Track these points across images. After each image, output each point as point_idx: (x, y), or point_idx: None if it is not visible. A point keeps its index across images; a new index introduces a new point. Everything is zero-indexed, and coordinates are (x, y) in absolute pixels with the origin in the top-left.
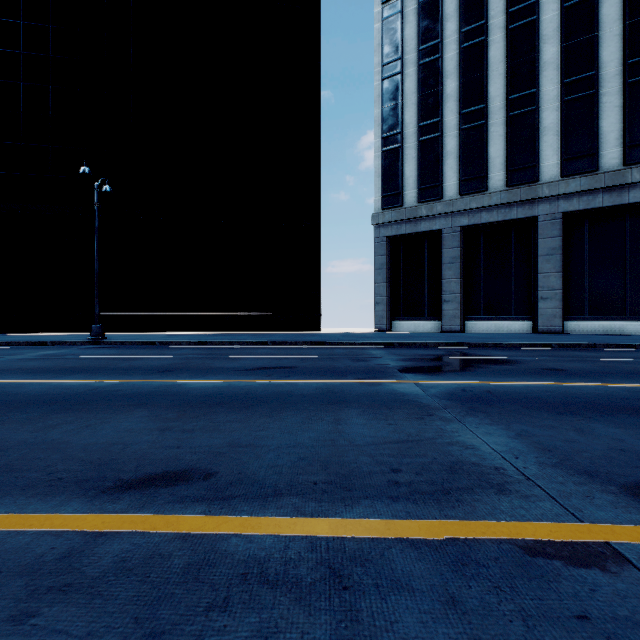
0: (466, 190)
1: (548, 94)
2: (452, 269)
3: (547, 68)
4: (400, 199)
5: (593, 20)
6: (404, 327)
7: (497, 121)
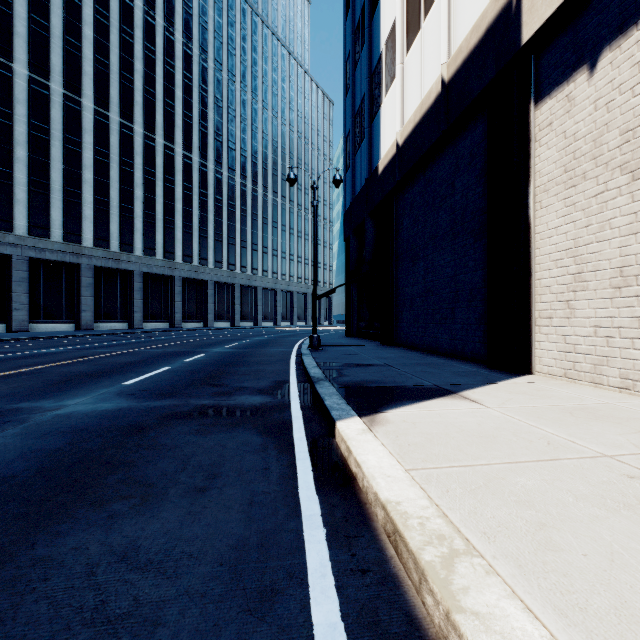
0: (35, 233)
1: (88, 198)
2: (23, 286)
3: (87, 184)
4: None
5: (109, 174)
6: None
7: (58, 197)
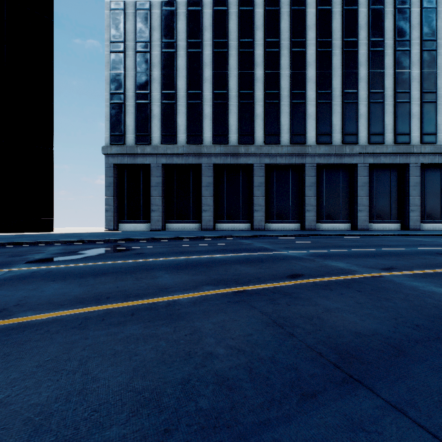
0: (165, 141)
1: (207, 96)
2: (157, 190)
3: (206, 81)
4: (123, 139)
5: (226, 64)
6: (127, 227)
7: (182, 104)
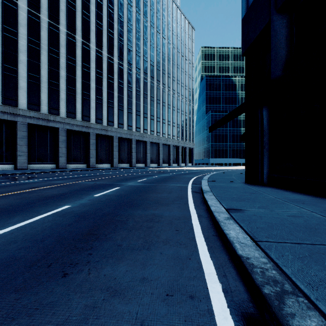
0: None
1: (22, 74)
2: None
3: (22, 63)
4: None
5: (39, 58)
6: None
7: None
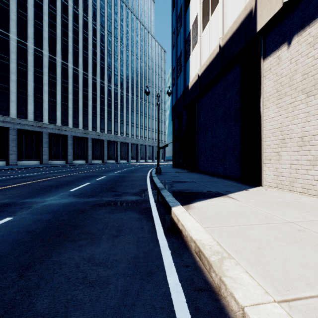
0: (20, 117)
1: (45, 99)
2: (14, 143)
3: (45, 92)
4: None
5: (56, 88)
6: None
7: (31, 99)
